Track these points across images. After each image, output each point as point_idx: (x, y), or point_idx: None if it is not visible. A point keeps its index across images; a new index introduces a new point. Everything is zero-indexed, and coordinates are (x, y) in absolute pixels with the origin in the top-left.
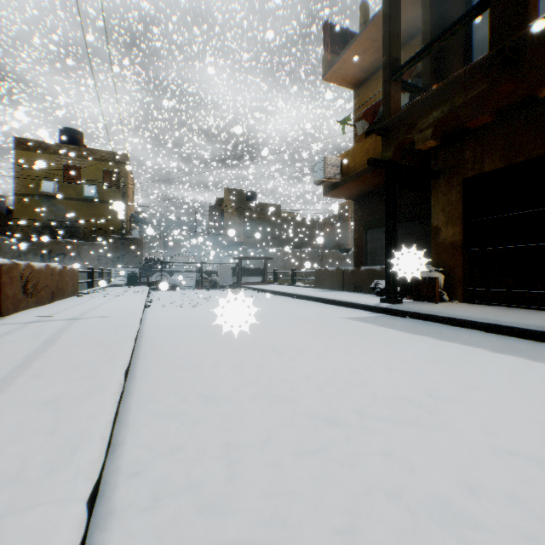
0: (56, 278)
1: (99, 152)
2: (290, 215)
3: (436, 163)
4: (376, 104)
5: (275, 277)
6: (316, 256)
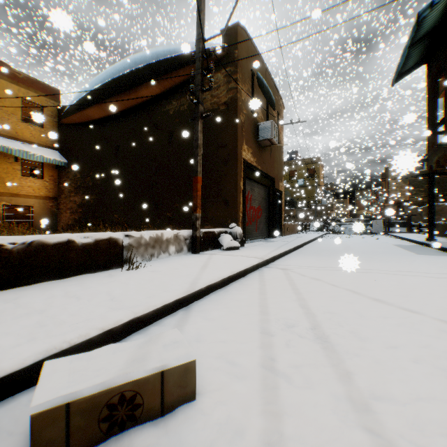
0: (292, 227)
1: (304, 160)
2: None
3: None
4: None
5: (418, 228)
6: None
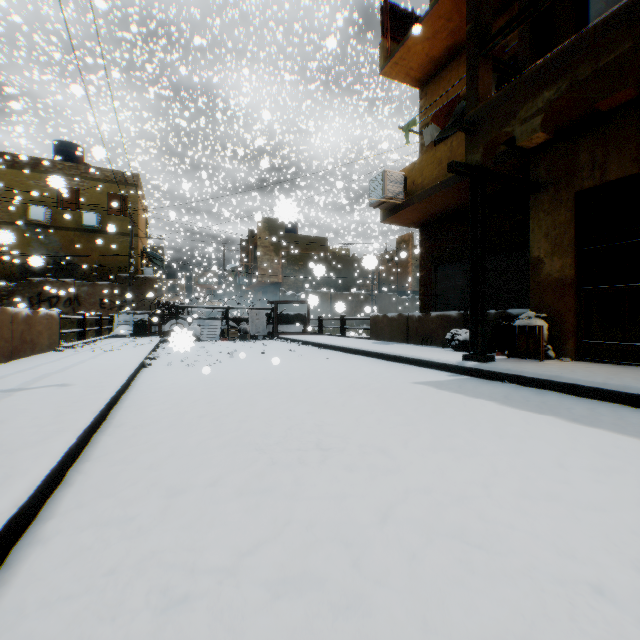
0: (20, 328)
1: (102, 172)
2: (338, 251)
3: (536, 173)
4: (451, 102)
5: (320, 325)
6: (369, 300)
